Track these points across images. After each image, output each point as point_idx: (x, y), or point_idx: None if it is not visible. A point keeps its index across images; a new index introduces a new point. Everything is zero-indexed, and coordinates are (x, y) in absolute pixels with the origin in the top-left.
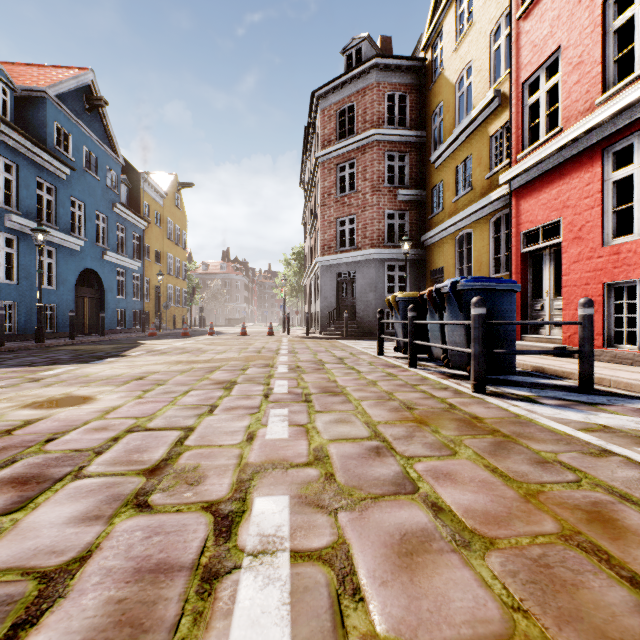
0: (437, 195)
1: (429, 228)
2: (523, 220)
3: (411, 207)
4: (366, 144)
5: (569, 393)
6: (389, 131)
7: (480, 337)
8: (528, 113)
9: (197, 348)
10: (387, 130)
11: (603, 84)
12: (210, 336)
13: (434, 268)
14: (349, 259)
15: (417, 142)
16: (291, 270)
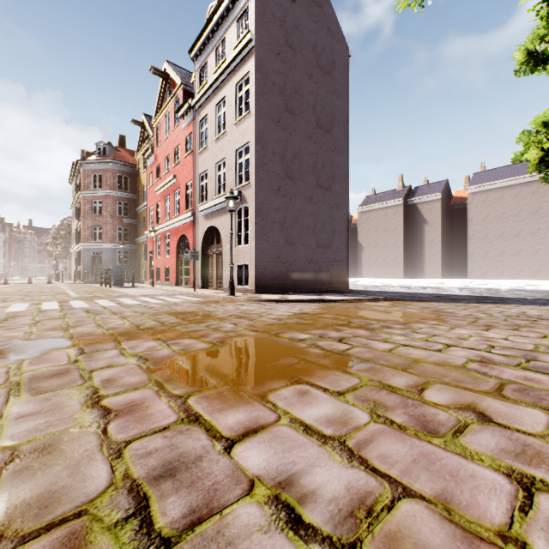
0: (140, 224)
1: (138, 236)
2: (150, 247)
3: (130, 226)
4: (108, 195)
5: (128, 288)
6: (119, 192)
7: (111, 278)
8: (151, 217)
9: (18, 287)
10: (118, 192)
11: (157, 221)
12: (6, 284)
13: (139, 254)
14: (99, 246)
15: (133, 198)
16: (60, 236)
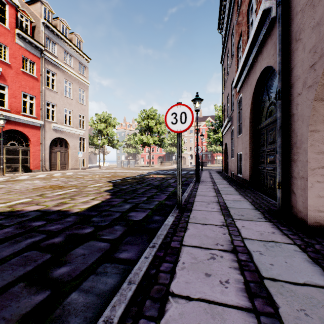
0: None
1: None
2: None
3: None
4: None
5: None
6: None
7: None
8: None
9: None
10: None
11: None
12: None
13: None
14: None
15: None
16: None
